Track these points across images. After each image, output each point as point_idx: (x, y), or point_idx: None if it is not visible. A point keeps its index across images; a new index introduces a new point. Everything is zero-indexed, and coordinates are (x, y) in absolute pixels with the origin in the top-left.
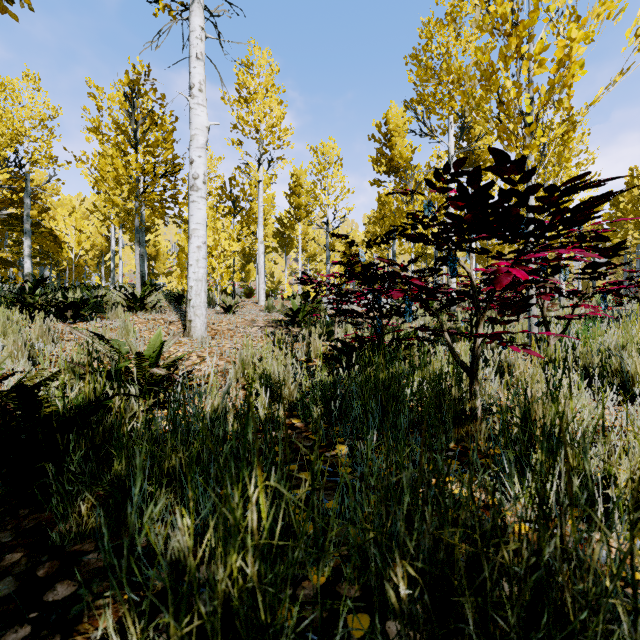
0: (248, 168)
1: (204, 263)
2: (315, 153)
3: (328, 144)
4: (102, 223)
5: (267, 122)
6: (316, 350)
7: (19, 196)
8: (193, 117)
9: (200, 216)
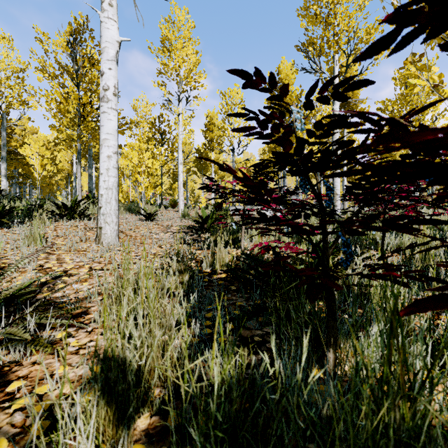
0: (170, 104)
1: (115, 172)
2: (224, 96)
3: (234, 89)
4: (67, 153)
5: (185, 66)
6: (221, 260)
7: (0, 131)
8: (103, 30)
9: (110, 126)
